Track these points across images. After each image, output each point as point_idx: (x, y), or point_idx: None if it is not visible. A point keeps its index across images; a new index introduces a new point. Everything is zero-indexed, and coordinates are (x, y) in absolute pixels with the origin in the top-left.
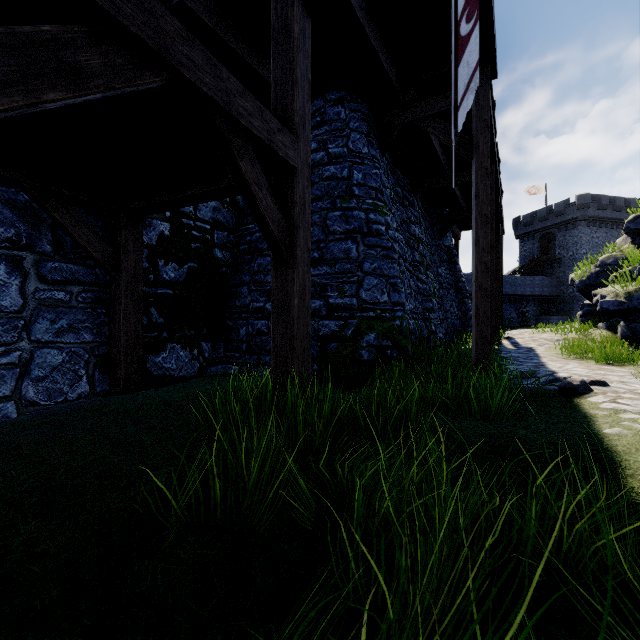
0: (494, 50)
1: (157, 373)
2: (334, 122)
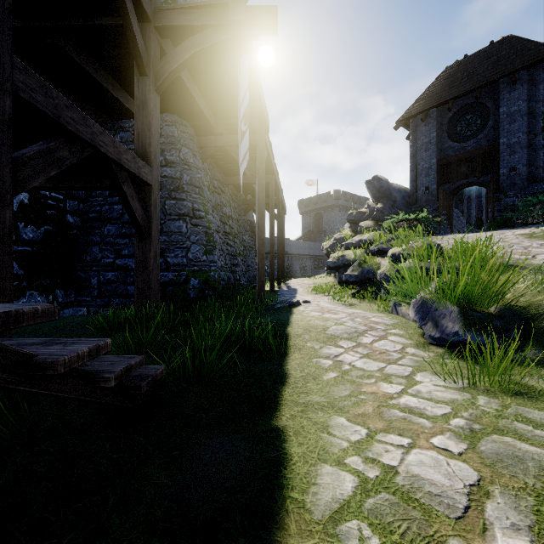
0: (266, 121)
1: None
2: (170, 137)
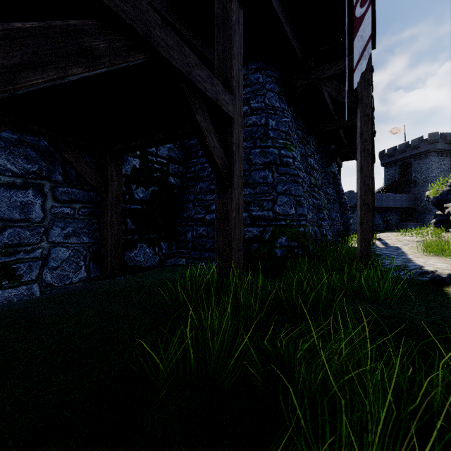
0: (375, 27)
1: (131, 264)
2: (254, 85)
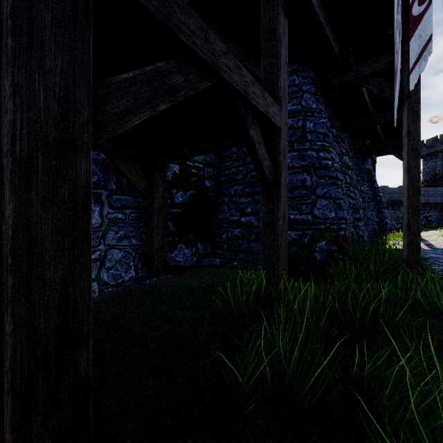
0: None
1: (172, 264)
2: (290, 87)
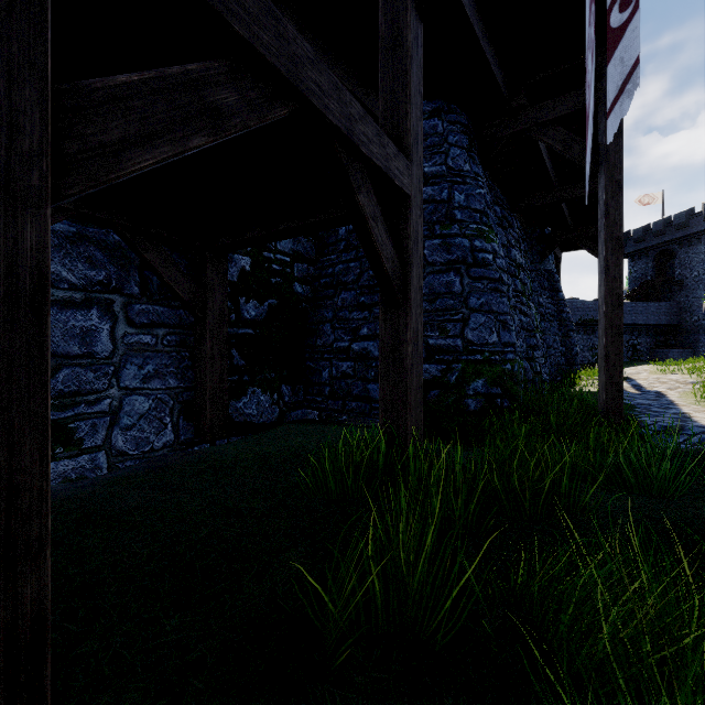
0: None
1: (238, 420)
2: (430, 137)
